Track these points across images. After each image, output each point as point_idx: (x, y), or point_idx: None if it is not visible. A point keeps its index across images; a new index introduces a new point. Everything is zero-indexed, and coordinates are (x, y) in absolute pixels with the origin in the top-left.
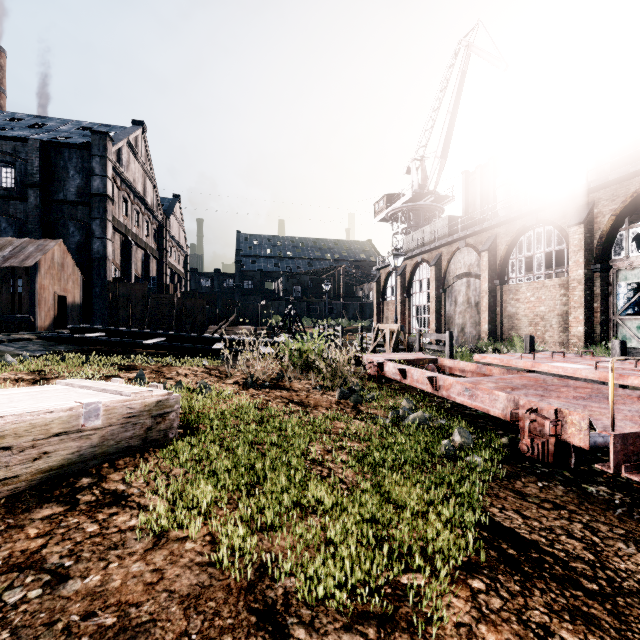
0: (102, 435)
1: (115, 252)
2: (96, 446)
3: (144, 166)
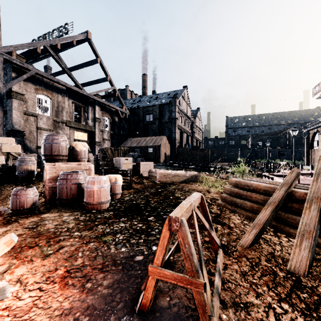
0: (188, 177)
1: (178, 136)
2: (187, 179)
3: (187, 102)
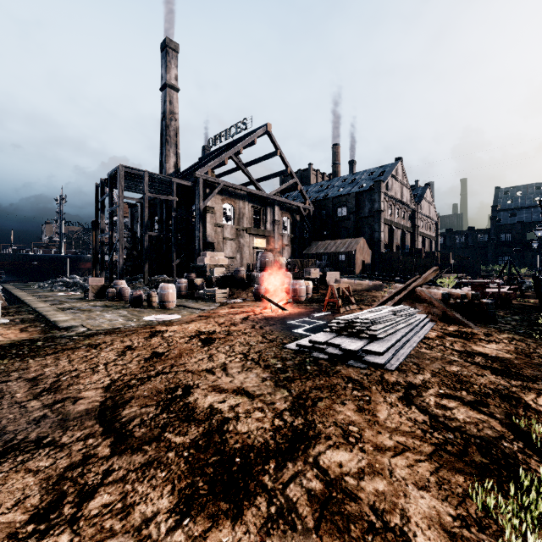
0: (371, 286)
1: (385, 235)
2: (371, 288)
3: (401, 182)
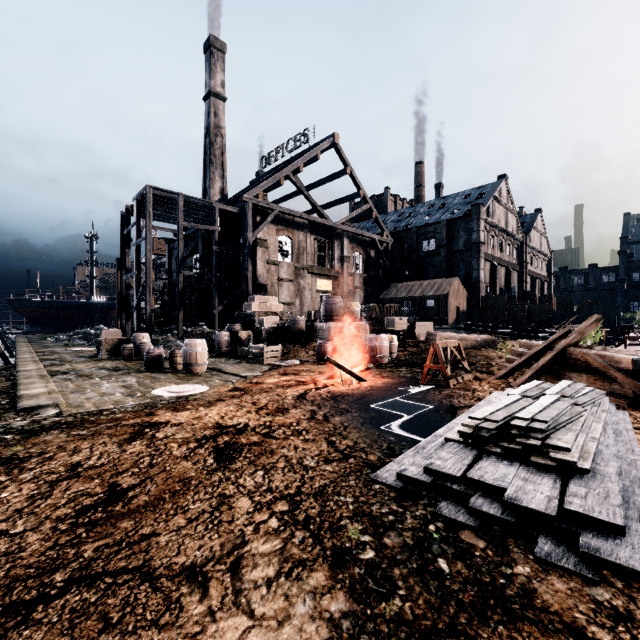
0: (480, 342)
1: (485, 275)
2: (479, 344)
3: (506, 206)
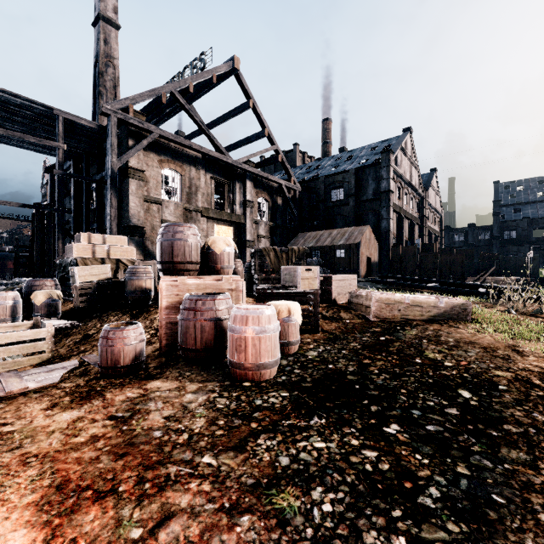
0: (444, 310)
1: (393, 226)
2: (442, 313)
3: (410, 159)
